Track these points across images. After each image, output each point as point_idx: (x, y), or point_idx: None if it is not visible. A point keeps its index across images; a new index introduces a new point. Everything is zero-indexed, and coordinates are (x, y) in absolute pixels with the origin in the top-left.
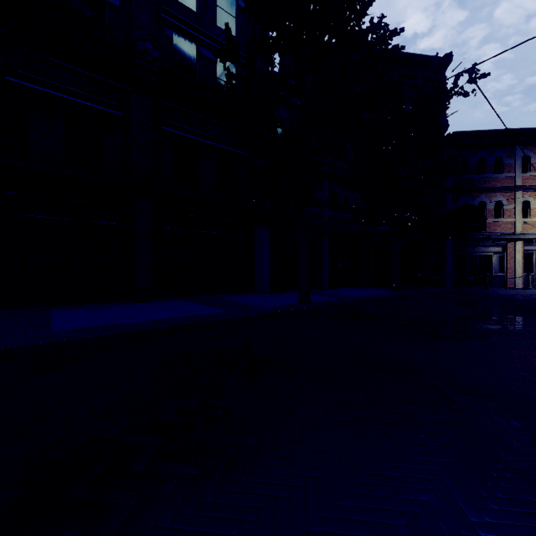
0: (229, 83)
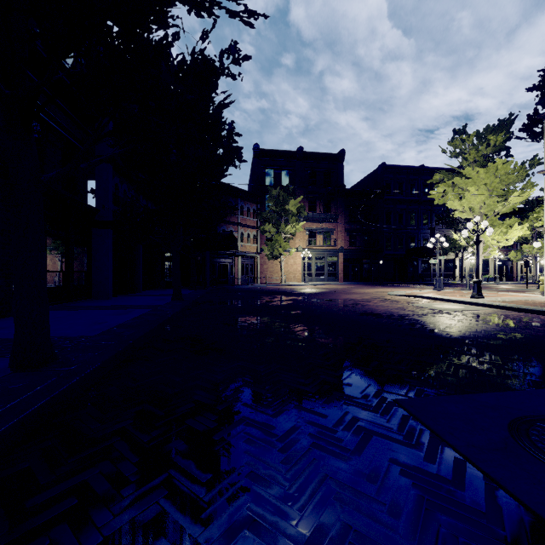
0: None
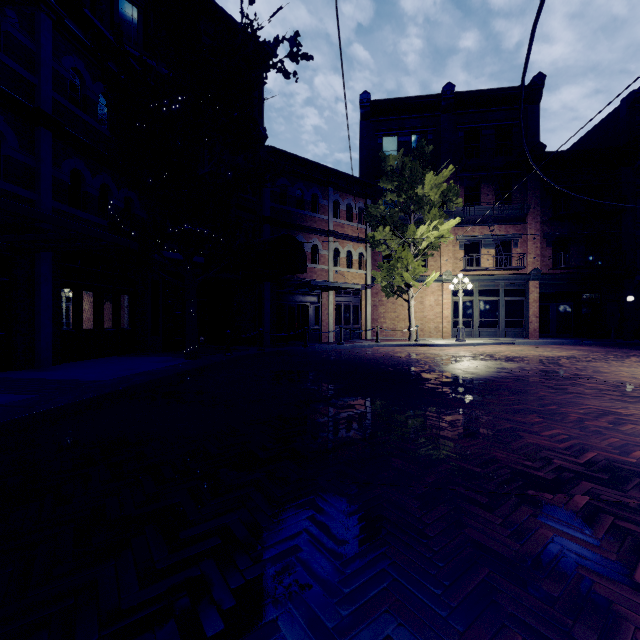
0: None
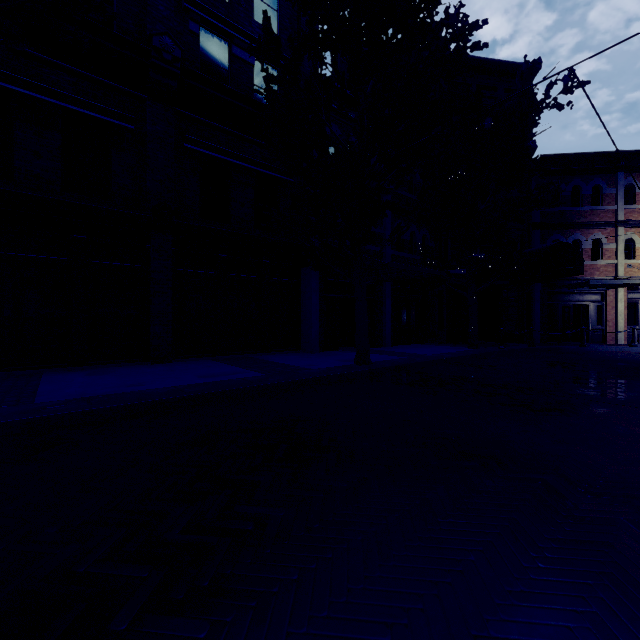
0: (269, 90)
